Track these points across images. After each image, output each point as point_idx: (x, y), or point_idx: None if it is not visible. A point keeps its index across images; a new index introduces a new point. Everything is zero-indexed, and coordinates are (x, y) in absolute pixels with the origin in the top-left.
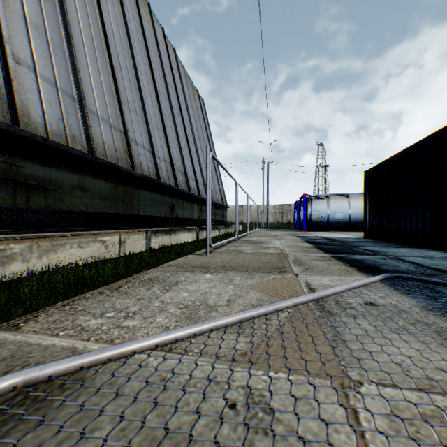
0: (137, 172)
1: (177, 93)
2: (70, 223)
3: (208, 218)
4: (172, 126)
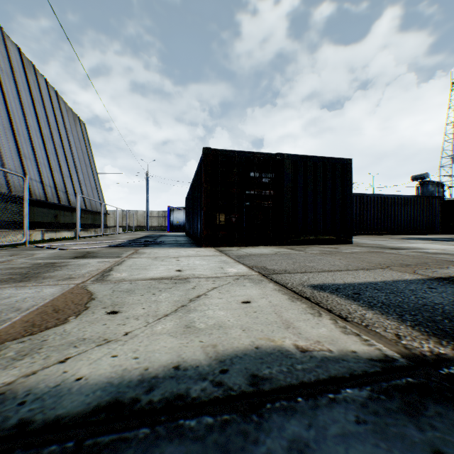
0: (35, 198)
1: (60, 131)
2: (3, 226)
3: (78, 224)
4: (55, 159)
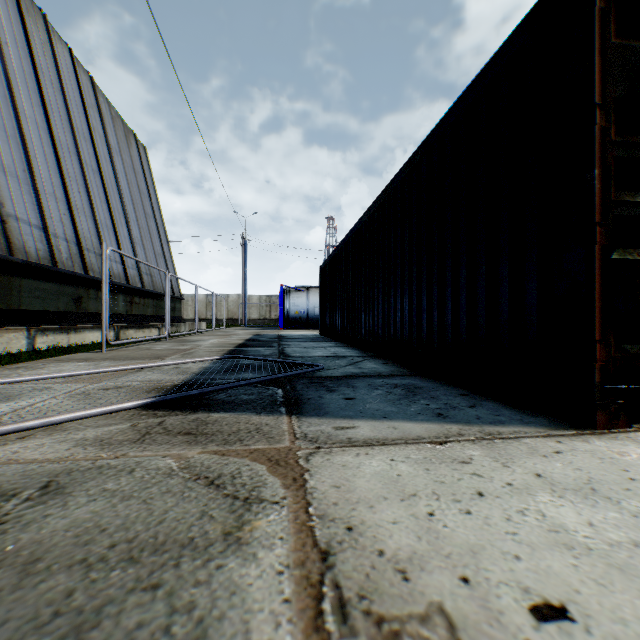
0: (19, 258)
1: (95, 144)
2: None
3: (105, 315)
4: (82, 191)
